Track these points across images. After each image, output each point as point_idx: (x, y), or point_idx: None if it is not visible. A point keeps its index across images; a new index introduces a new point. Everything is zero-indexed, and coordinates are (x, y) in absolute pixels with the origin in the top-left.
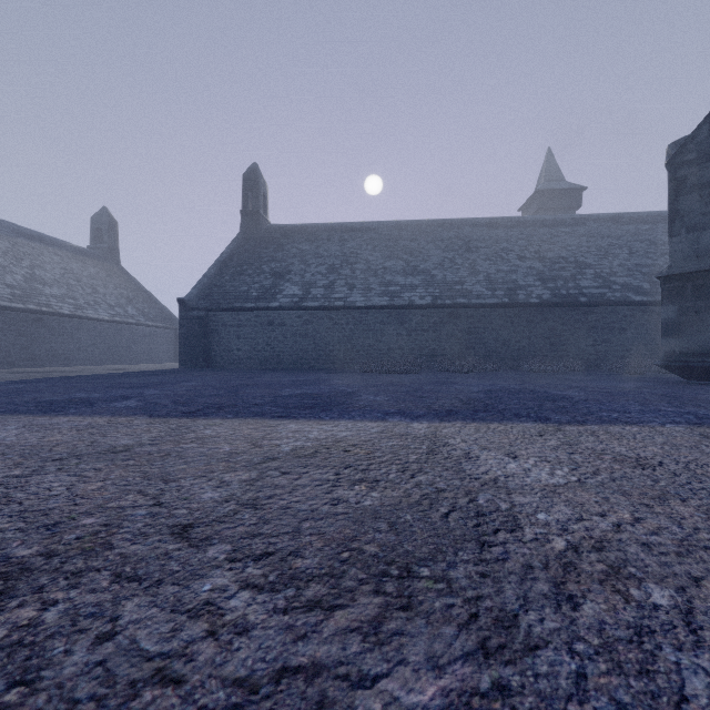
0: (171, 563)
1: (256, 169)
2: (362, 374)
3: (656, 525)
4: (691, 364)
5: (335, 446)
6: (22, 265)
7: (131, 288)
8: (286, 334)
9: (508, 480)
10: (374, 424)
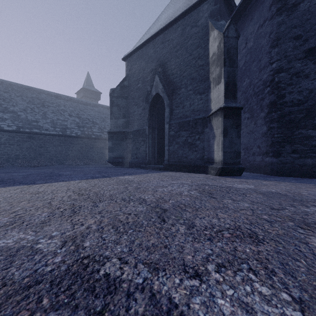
0: None
1: None
2: None
3: (3, 209)
4: (115, 161)
5: None
6: None
7: None
8: None
9: None
10: None
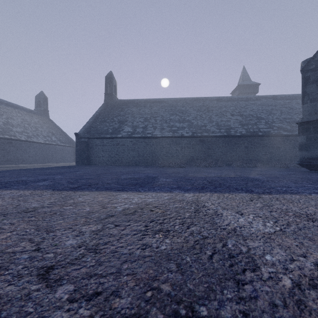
0: (28, 303)
1: (111, 74)
2: (160, 168)
3: None
4: (312, 163)
5: (146, 207)
6: (2, 117)
7: (54, 128)
8: (125, 149)
9: (242, 230)
10: (166, 194)
